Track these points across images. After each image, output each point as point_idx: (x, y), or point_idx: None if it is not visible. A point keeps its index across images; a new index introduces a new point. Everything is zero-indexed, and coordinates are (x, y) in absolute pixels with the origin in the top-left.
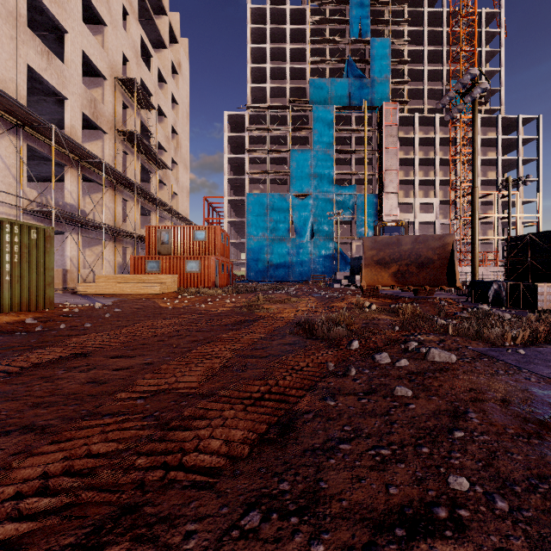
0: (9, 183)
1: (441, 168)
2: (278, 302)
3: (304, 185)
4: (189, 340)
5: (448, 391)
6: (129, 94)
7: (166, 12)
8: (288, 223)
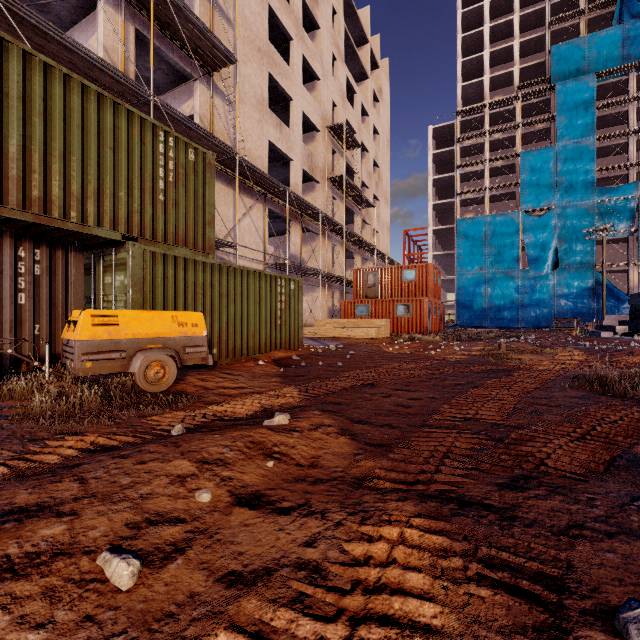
0: (258, 243)
1: None
2: (527, 352)
3: (542, 196)
4: (451, 383)
5: None
6: (337, 139)
7: (368, 40)
8: (517, 250)
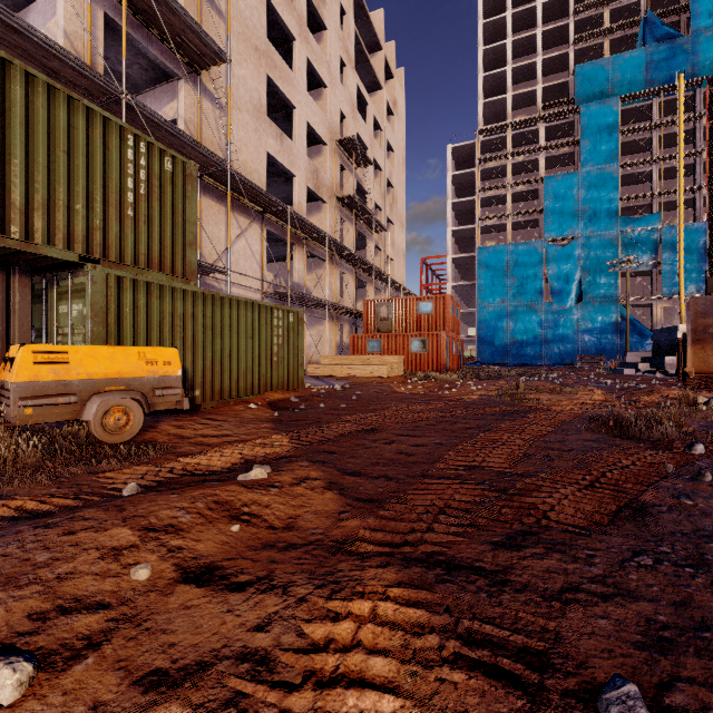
0: (254, 269)
1: None
2: (546, 392)
3: (566, 225)
4: (462, 427)
5: None
6: (346, 154)
7: (381, 46)
8: (540, 282)
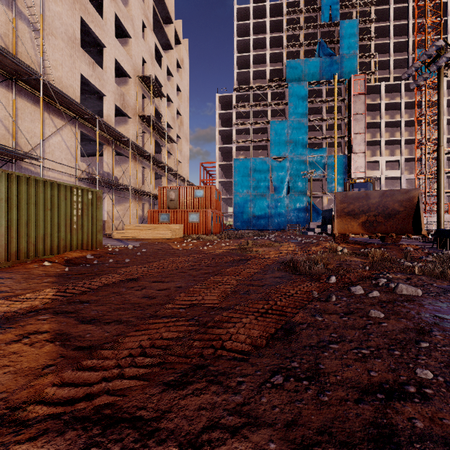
0: (69, 159)
1: (406, 129)
2: (264, 246)
3: (281, 150)
4: (203, 272)
5: (415, 316)
6: (146, 87)
7: (172, 21)
8: (268, 182)
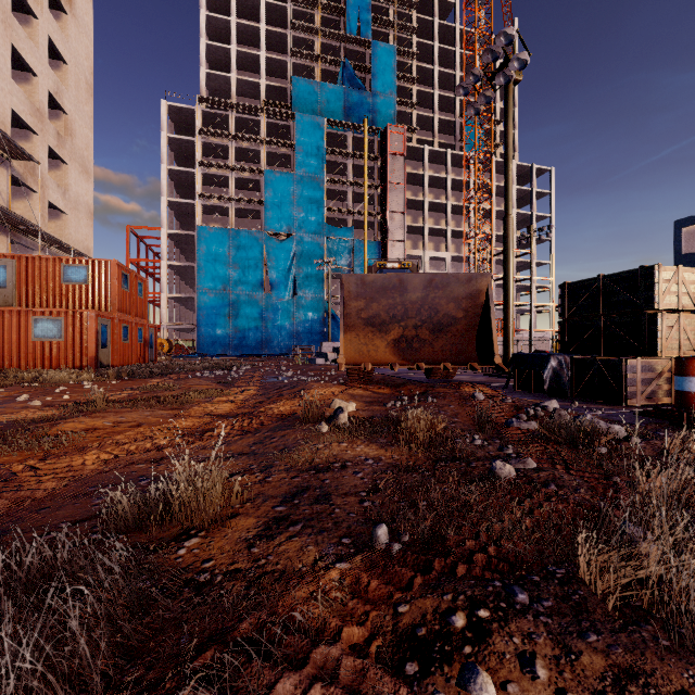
0: None
1: (453, 217)
2: (145, 405)
3: (284, 221)
4: None
5: None
6: None
7: None
8: (261, 273)
